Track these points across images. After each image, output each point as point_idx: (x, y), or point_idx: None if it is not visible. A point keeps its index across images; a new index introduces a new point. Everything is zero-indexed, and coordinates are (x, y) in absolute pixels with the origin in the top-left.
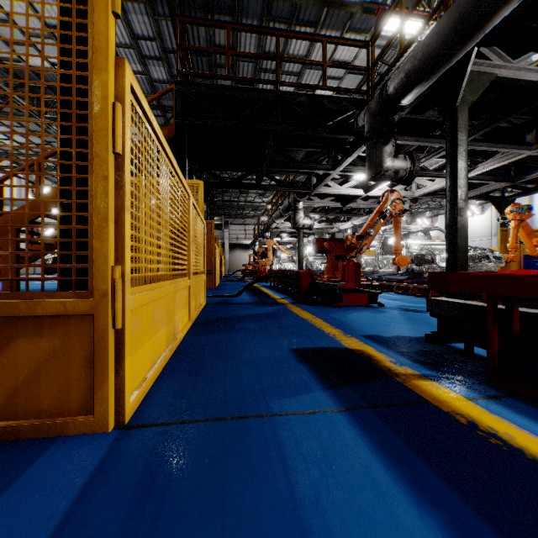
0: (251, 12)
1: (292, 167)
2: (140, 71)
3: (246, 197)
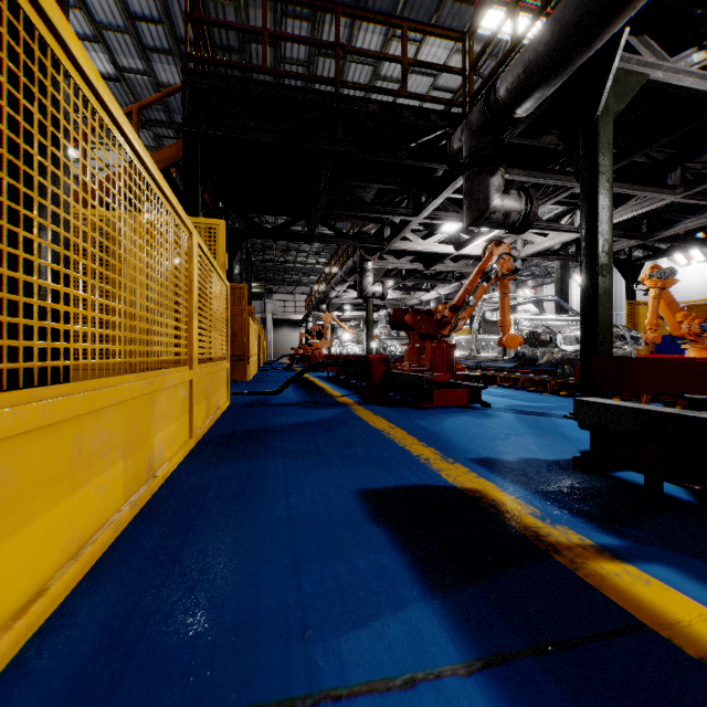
0: None
1: (358, 210)
2: (141, 69)
3: (296, 256)
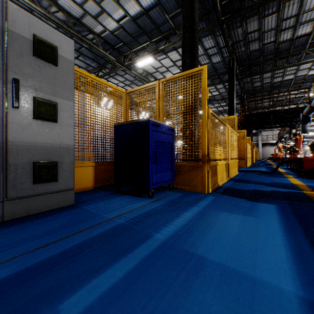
0: (267, 68)
1: (282, 123)
2: (224, 91)
3: None
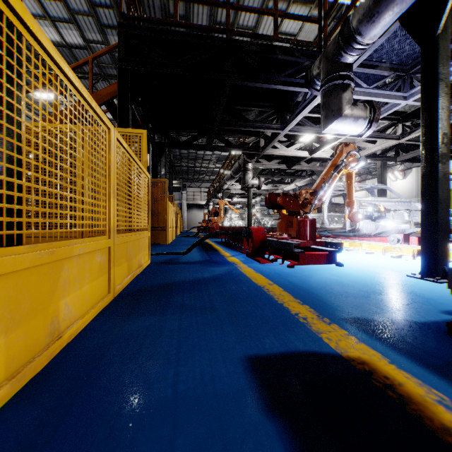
0: None
1: (242, 126)
2: (100, 40)
3: (201, 163)
